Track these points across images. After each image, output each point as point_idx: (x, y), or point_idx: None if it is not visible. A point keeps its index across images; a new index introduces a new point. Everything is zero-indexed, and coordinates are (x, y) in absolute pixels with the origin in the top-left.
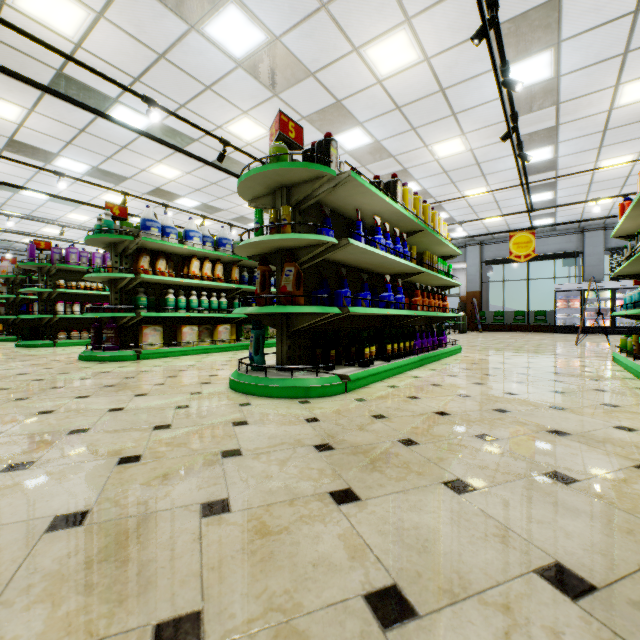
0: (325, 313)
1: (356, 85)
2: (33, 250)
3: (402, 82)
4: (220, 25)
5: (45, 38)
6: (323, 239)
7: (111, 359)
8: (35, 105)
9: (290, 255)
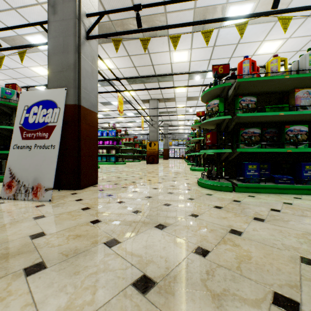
0: (201, 154)
1: (265, 59)
2: (188, 138)
3: (286, 47)
4: (209, 75)
5: (182, 94)
6: (199, 138)
7: (190, 164)
8: (186, 103)
9: (197, 142)
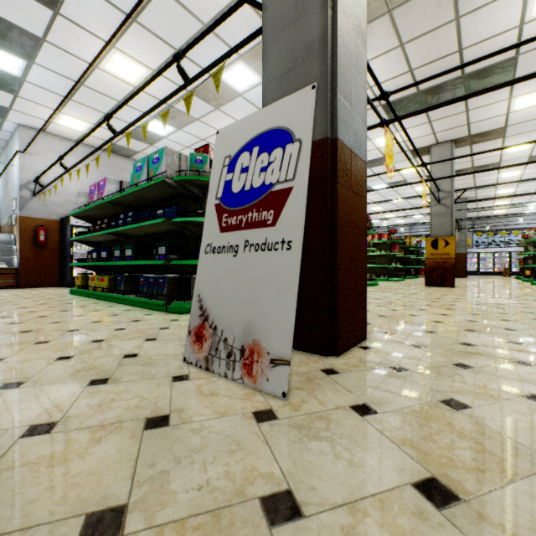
0: None
1: None
2: None
3: None
4: None
5: (531, 111)
6: None
7: None
8: None
9: None
